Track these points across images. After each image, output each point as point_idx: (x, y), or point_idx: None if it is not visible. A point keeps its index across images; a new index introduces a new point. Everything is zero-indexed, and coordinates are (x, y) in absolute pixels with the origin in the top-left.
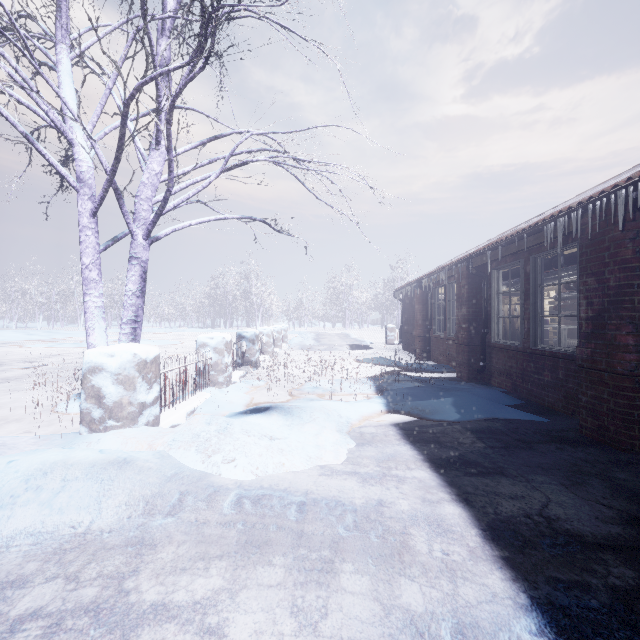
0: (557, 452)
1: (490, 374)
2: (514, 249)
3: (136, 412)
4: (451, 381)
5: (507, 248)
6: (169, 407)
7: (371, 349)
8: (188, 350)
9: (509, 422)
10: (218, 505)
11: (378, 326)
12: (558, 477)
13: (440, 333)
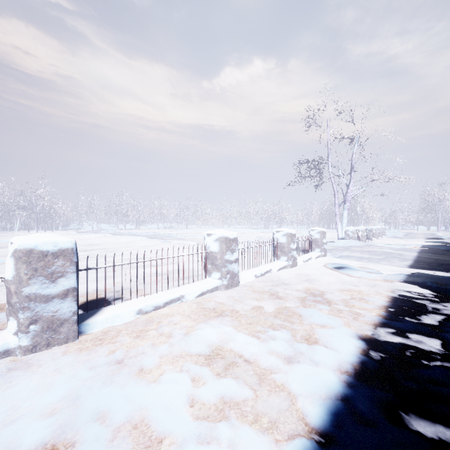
0: None
1: None
2: None
3: (355, 238)
4: None
5: None
6: None
7: (442, 239)
8: (333, 236)
9: None
10: (376, 246)
11: None
12: None
13: None
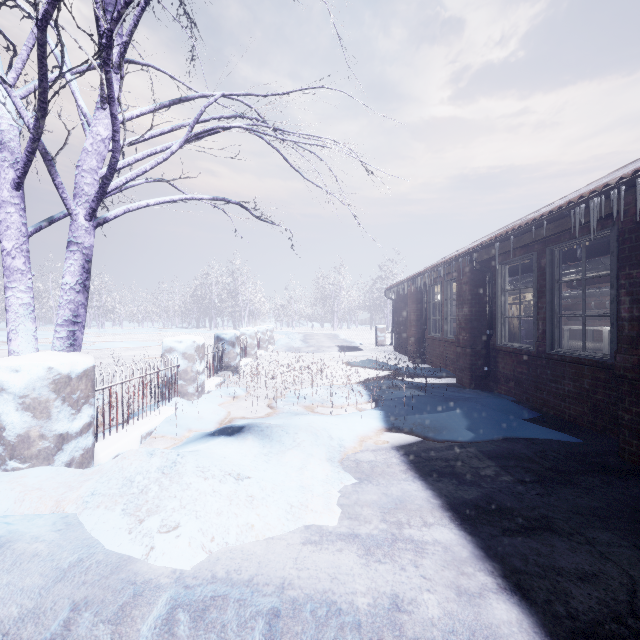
0: (606, 488)
1: (495, 380)
2: (528, 239)
3: (51, 448)
4: (452, 388)
5: (519, 239)
6: (117, 430)
7: (361, 351)
8: None
9: (532, 442)
10: (131, 631)
11: (366, 326)
12: (625, 533)
13: (436, 334)
